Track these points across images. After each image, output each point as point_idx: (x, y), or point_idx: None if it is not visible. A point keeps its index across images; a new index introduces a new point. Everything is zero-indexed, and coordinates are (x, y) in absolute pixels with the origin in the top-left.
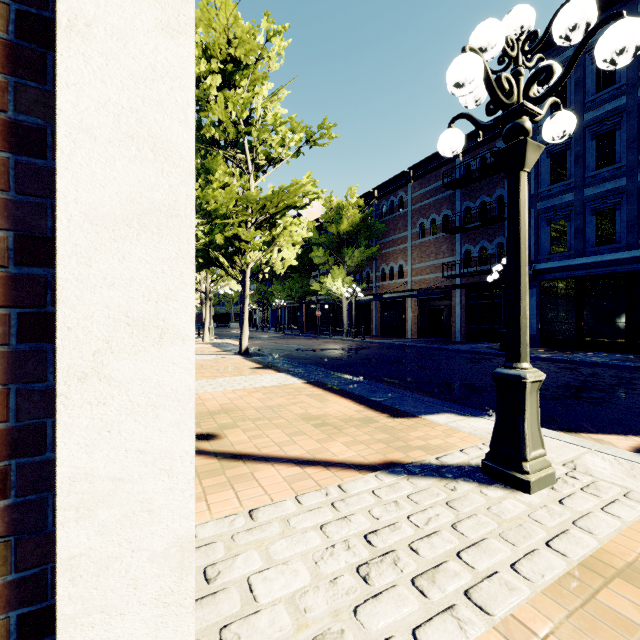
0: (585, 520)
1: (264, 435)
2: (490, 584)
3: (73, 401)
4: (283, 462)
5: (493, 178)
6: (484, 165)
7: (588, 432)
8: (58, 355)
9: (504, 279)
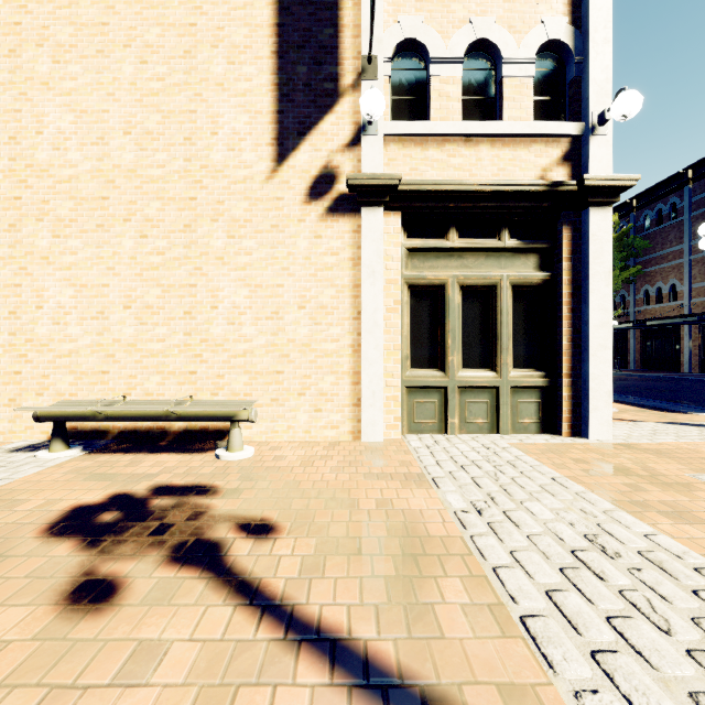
0: None
1: None
2: None
3: (591, 359)
4: None
5: None
6: None
7: None
8: (589, 351)
9: None
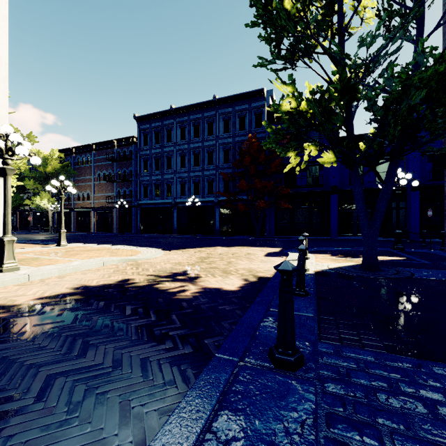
0: (65, 247)
1: None
2: (44, 249)
3: None
4: None
5: (128, 162)
6: (126, 154)
7: None
8: None
9: (121, 207)
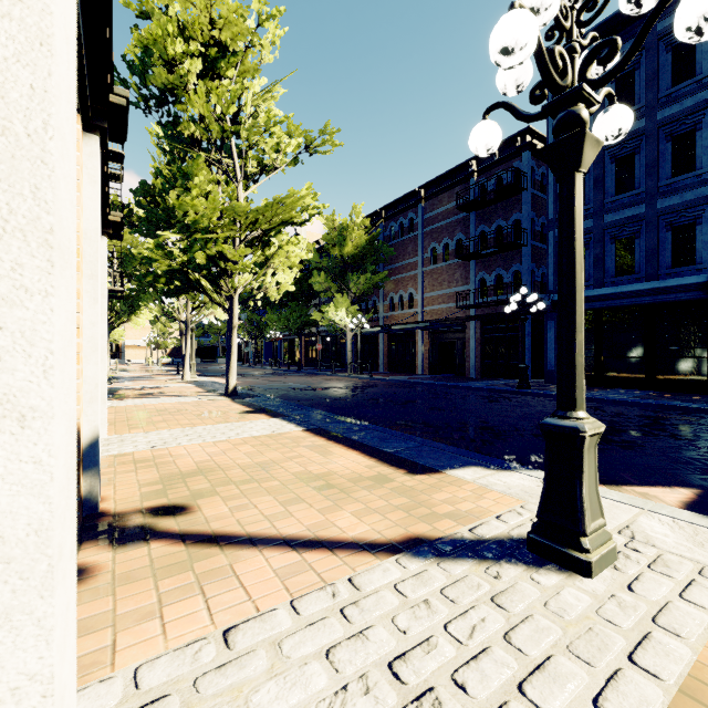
0: (666, 615)
1: (251, 504)
2: None
3: None
4: (275, 545)
5: (509, 201)
6: (500, 186)
7: (630, 484)
8: None
9: (523, 310)
